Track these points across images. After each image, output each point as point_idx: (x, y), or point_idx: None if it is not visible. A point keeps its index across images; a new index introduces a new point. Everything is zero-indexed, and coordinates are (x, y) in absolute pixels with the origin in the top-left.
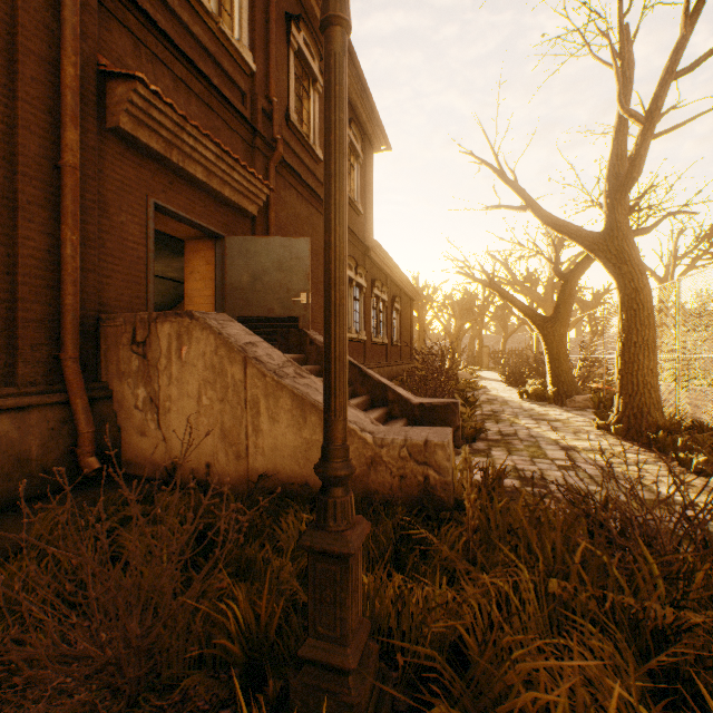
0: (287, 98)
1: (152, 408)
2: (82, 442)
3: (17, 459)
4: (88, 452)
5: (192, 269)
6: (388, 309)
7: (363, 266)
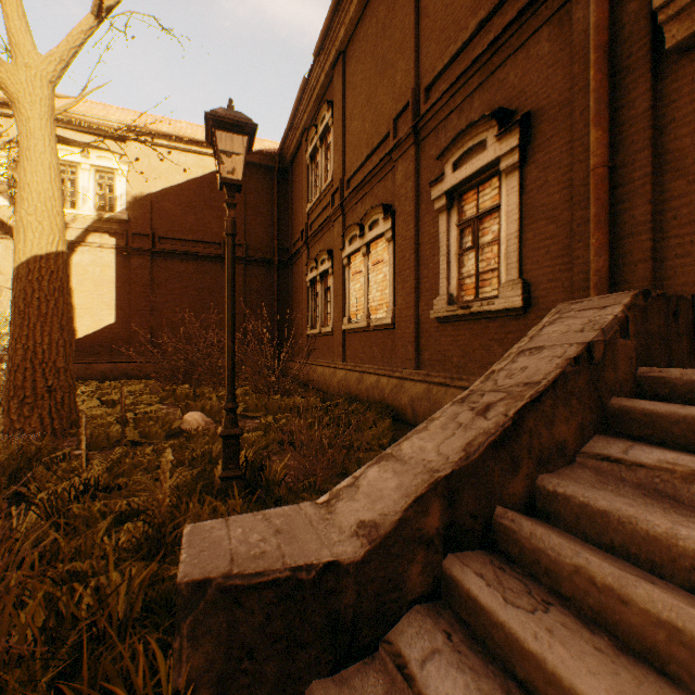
0: None
1: None
2: None
3: None
4: None
5: None
6: None
7: None
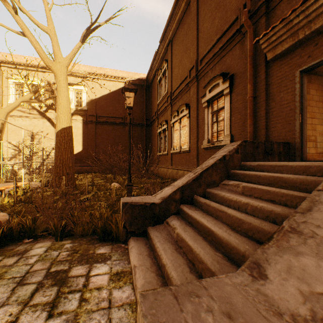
0: None
1: None
2: None
3: None
4: None
5: None
6: None
7: None
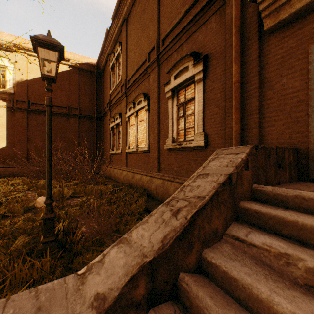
0: None
1: None
2: None
3: None
4: None
5: None
6: None
7: None
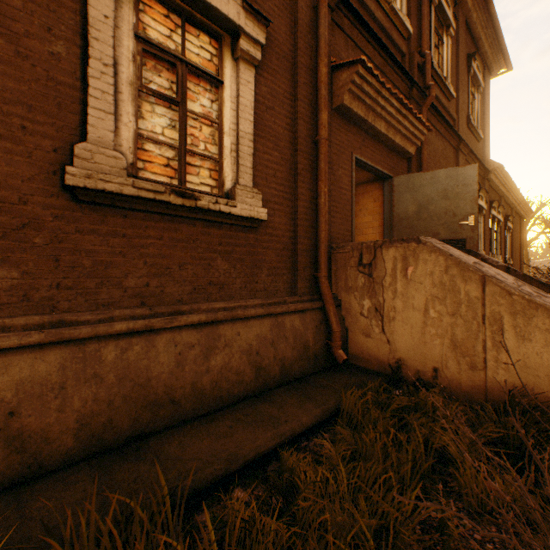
0: (429, 49)
1: (375, 316)
2: (334, 338)
3: (303, 346)
4: (338, 346)
5: (360, 207)
6: (501, 228)
7: (484, 189)
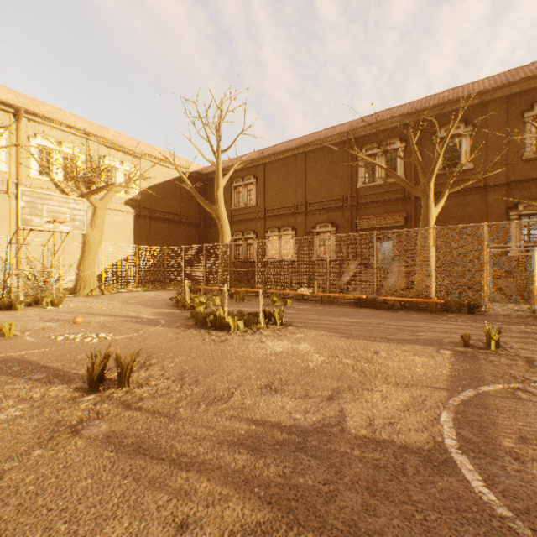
0: None
1: None
2: None
3: None
4: None
5: None
6: None
7: None
